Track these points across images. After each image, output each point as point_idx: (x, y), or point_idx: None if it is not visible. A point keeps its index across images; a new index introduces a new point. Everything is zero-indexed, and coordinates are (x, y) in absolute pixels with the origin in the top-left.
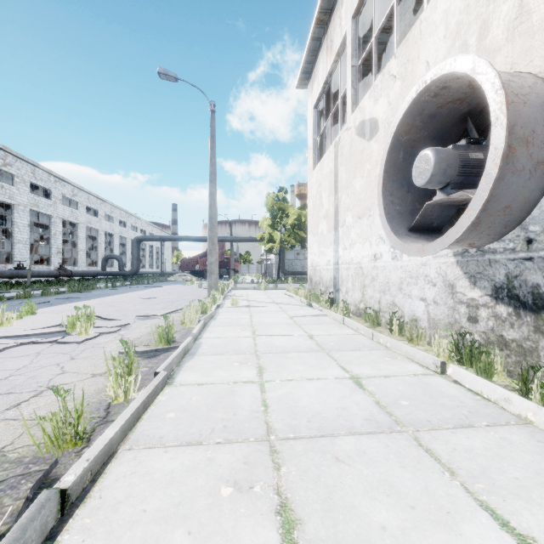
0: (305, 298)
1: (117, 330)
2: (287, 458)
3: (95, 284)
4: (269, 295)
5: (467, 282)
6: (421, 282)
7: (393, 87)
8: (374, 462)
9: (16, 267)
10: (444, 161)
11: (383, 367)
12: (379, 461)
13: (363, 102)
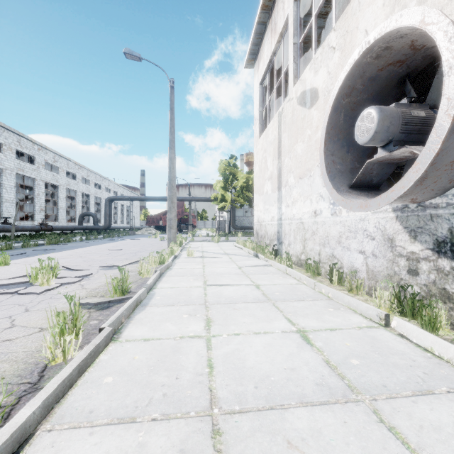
0: (252, 250)
1: (79, 280)
2: (231, 443)
3: (72, 237)
4: (221, 247)
5: (407, 236)
6: (359, 236)
7: (333, 58)
8: (332, 449)
9: (3, 222)
10: (387, 119)
11: (328, 319)
12: (338, 447)
13: (304, 74)
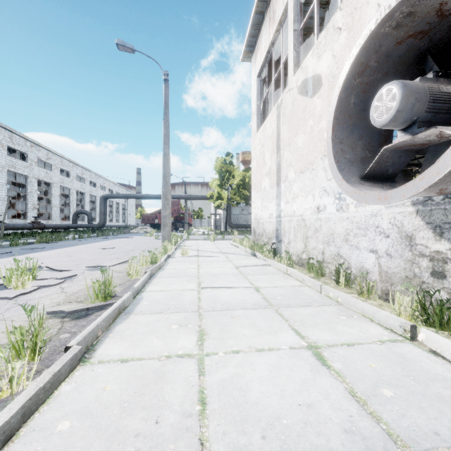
0: (249, 248)
1: (60, 282)
2: None
3: (65, 235)
4: (217, 245)
5: (431, 233)
6: (370, 233)
7: (339, 40)
8: None
9: None
10: (412, 94)
11: (342, 330)
12: None
13: (305, 61)
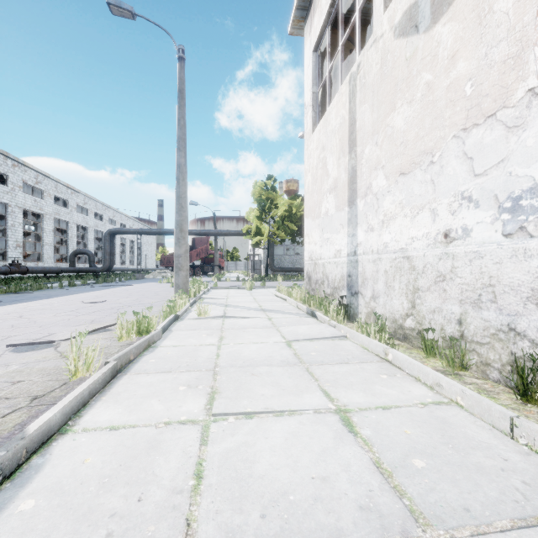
0: (302, 302)
1: None
2: None
3: (55, 282)
4: (255, 296)
5: None
6: None
7: None
8: None
9: None
10: None
11: None
12: None
13: None
